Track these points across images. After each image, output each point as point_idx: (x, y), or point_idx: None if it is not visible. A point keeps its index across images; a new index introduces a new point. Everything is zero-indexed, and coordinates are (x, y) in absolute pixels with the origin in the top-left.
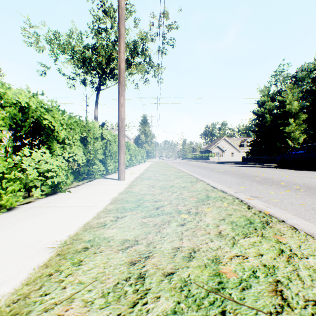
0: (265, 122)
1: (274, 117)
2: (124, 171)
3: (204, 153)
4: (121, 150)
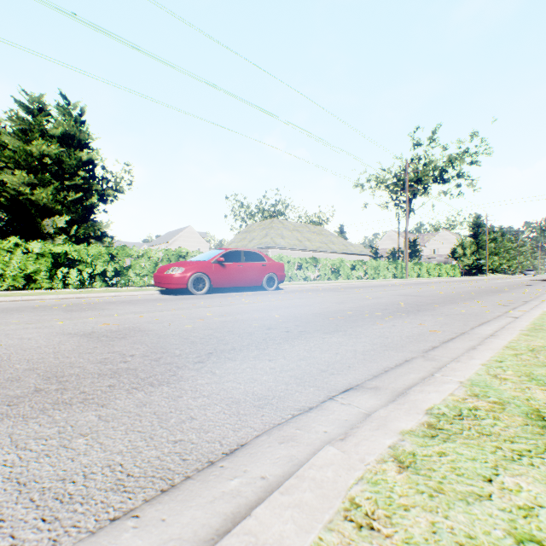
0: None
1: None
2: (407, 276)
3: None
4: (406, 271)
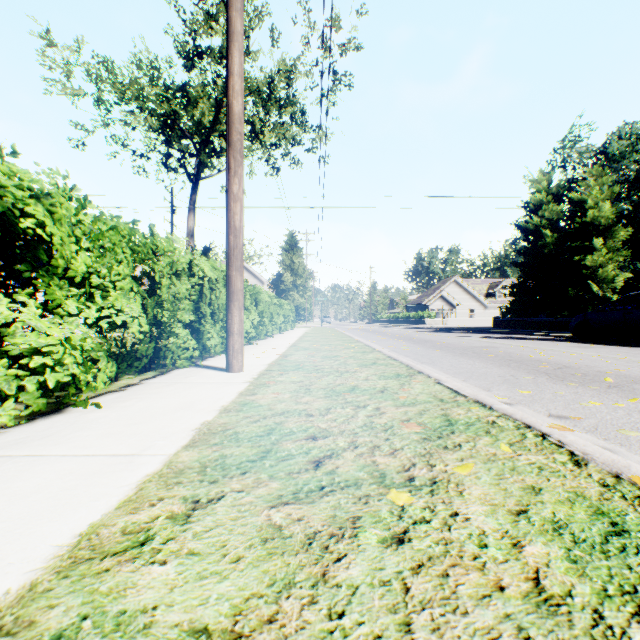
0: (542, 246)
1: (561, 236)
2: (241, 350)
3: (414, 311)
4: (233, 303)
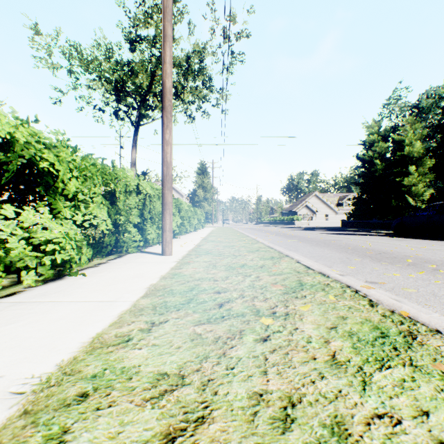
0: (374, 171)
1: (387, 164)
2: (171, 241)
3: (287, 216)
4: (166, 211)
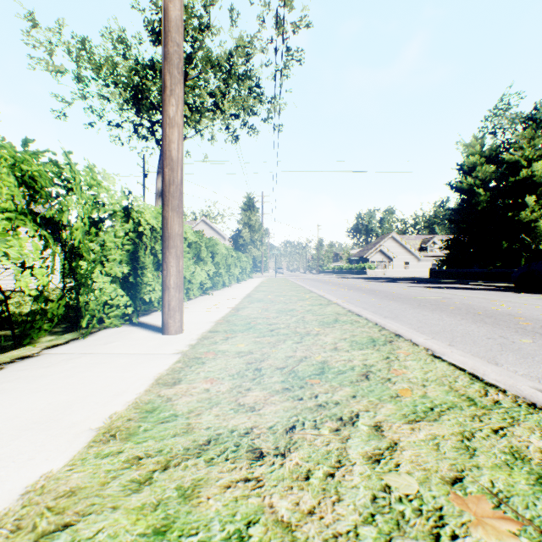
0: (475, 204)
1: (493, 195)
2: (179, 307)
3: (356, 263)
4: (169, 250)
